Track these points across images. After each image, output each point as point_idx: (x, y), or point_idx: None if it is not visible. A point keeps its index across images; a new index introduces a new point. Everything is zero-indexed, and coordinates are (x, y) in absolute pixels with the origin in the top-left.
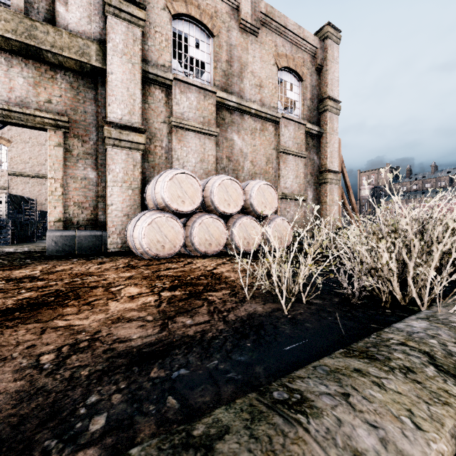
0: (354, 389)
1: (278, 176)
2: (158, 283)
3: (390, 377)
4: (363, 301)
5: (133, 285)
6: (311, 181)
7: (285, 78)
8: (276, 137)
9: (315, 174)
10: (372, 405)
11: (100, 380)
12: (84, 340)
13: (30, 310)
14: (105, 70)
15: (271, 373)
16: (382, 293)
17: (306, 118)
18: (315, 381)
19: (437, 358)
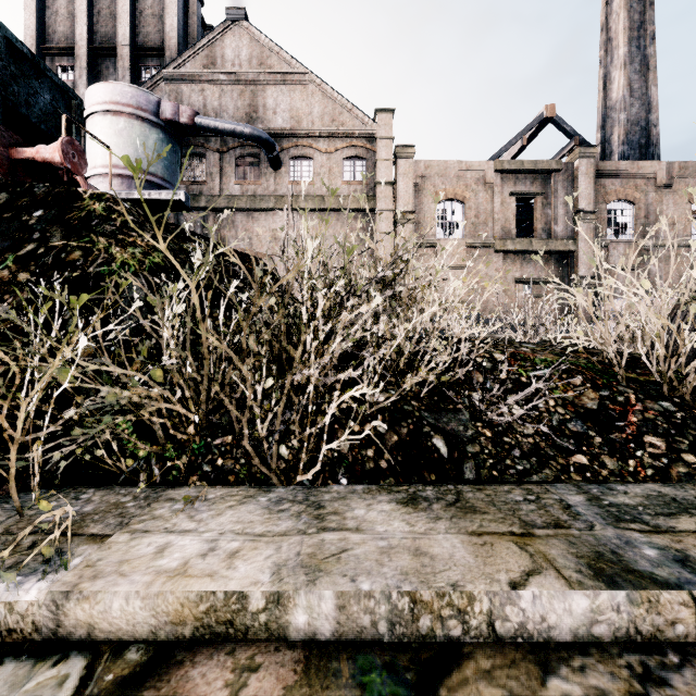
0: None
1: None
2: None
3: None
4: None
5: None
6: None
7: None
8: (688, 259)
9: None
10: None
11: None
12: None
13: None
14: (575, 250)
15: None
16: None
17: None
18: None
19: None
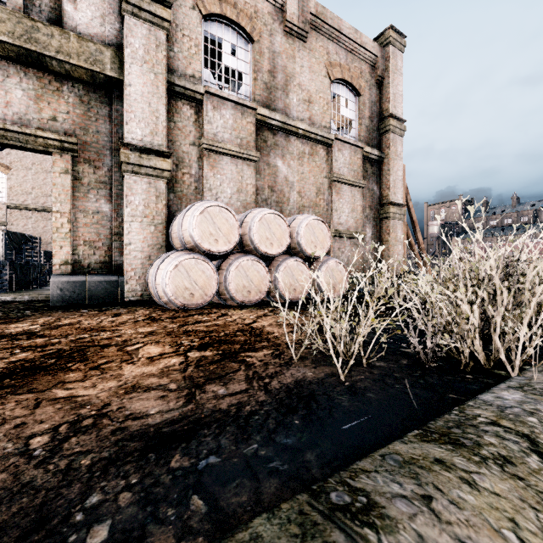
0: (437, 489)
1: (331, 209)
2: (185, 341)
3: (483, 471)
4: (437, 363)
5: (154, 343)
6: (369, 215)
7: (339, 92)
8: (328, 163)
9: (375, 207)
10: (463, 512)
11: (105, 472)
12: (88, 417)
13: (23, 376)
14: (121, 81)
15: (325, 462)
16: (461, 353)
17: (364, 140)
18: (385, 477)
19: (540, 443)
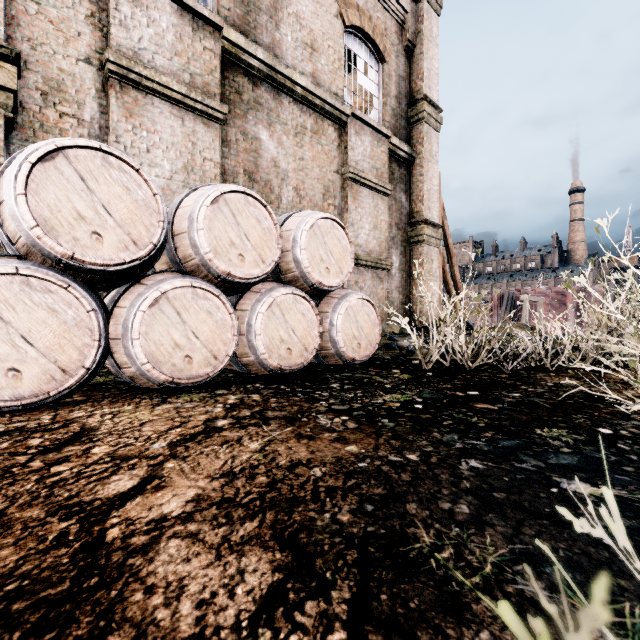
0: None
1: (345, 222)
2: None
3: None
4: None
5: None
6: (396, 237)
7: (355, 49)
8: (340, 151)
9: (404, 226)
10: None
11: None
12: None
13: None
14: None
15: None
16: None
17: (390, 128)
18: None
19: None
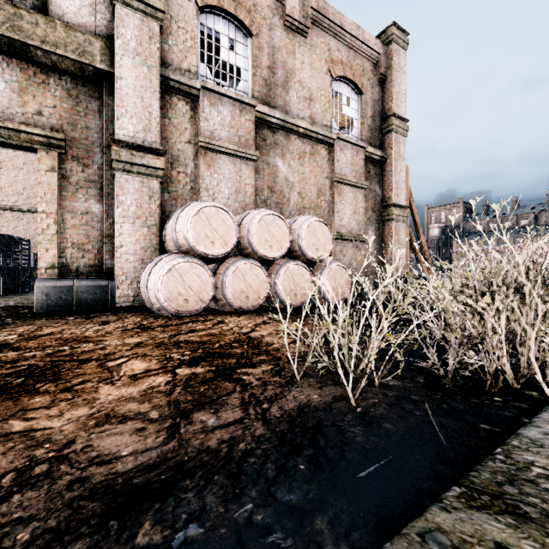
0: None
1: (333, 211)
2: (175, 354)
3: None
4: (457, 381)
5: (140, 357)
6: (372, 217)
7: (340, 90)
8: (329, 163)
9: (378, 209)
10: None
11: None
12: (43, 461)
13: None
14: (112, 74)
15: (341, 533)
16: (486, 372)
17: (367, 140)
18: None
19: None
